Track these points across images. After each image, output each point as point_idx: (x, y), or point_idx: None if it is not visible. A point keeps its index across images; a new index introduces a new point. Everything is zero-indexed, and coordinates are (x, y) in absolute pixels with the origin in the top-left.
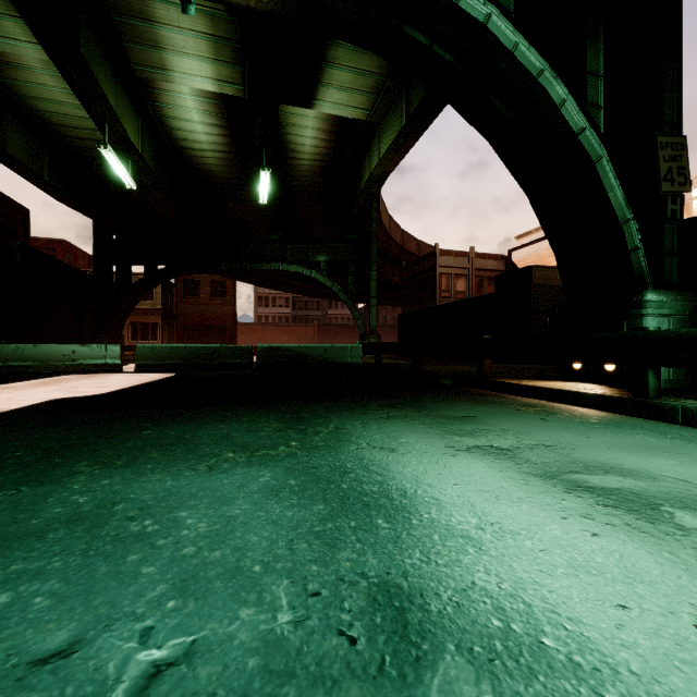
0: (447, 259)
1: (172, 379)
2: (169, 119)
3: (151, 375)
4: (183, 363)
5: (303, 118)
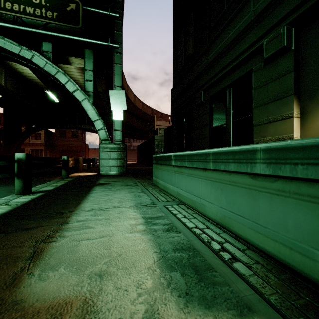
0: (159, 122)
1: None
2: (17, 69)
3: None
4: None
5: (70, 68)
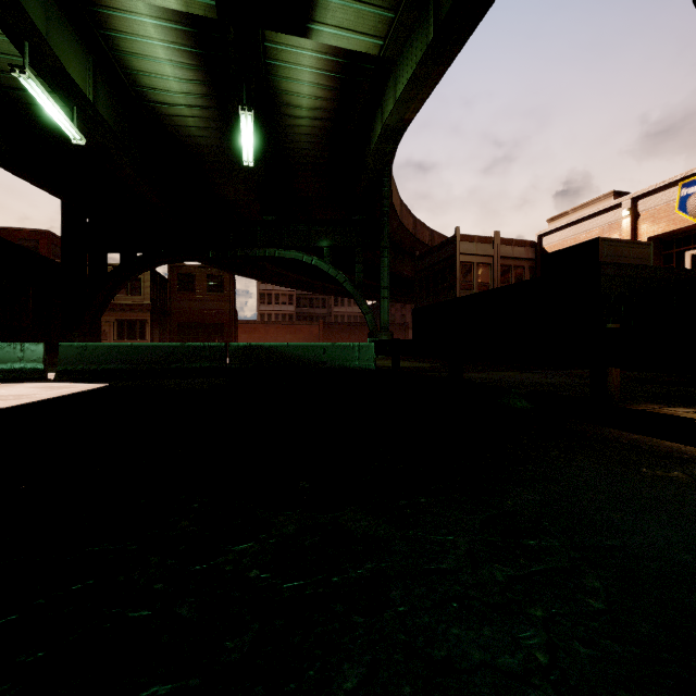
0: (468, 246)
1: (75, 396)
2: (129, 57)
3: (68, 386)
4: (127, 368)
5: (297, 53)
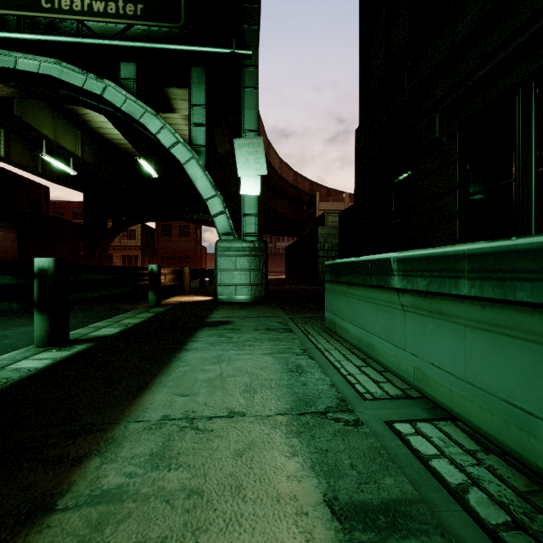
0: (325, 204)
1: None
2: (97, 128)
3: None
4: None
5: (174, 119)
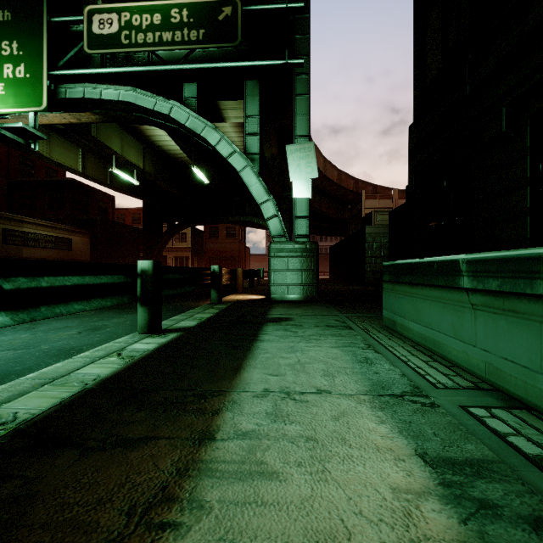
0: (372, 202)
1: None
2: (156, 141)
3: None
4: None
5: (224, 127)
